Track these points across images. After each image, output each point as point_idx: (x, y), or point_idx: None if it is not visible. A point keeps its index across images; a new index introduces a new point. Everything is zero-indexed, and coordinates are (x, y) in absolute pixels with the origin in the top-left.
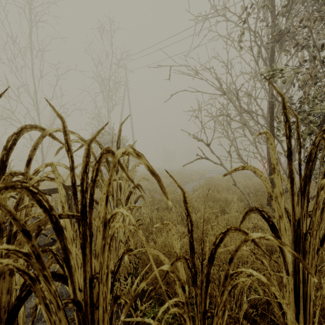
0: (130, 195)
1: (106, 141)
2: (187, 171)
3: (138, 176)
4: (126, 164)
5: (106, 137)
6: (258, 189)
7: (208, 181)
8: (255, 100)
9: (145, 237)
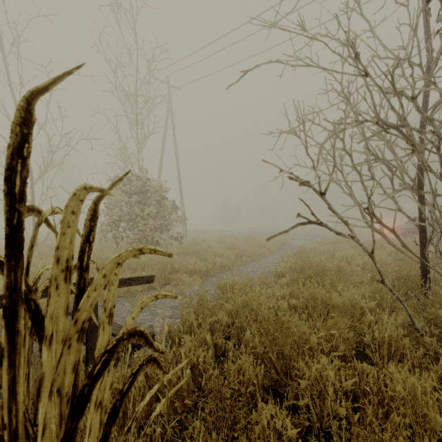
0: (91, 387)
1: (135, 190)
2: (260, 236)
3: (183, 247)
4: (67, 265)
5: (134, 185)
6: (402, 277)
7: (299, 255)
8: (413, 101)
9: (177, 431)
